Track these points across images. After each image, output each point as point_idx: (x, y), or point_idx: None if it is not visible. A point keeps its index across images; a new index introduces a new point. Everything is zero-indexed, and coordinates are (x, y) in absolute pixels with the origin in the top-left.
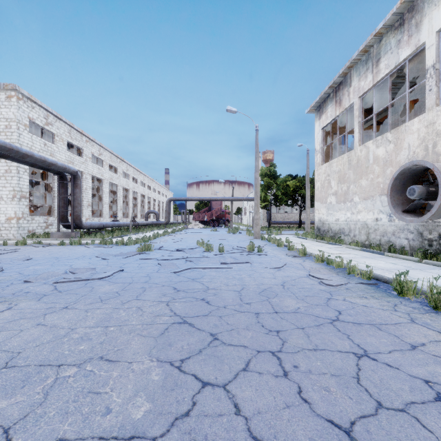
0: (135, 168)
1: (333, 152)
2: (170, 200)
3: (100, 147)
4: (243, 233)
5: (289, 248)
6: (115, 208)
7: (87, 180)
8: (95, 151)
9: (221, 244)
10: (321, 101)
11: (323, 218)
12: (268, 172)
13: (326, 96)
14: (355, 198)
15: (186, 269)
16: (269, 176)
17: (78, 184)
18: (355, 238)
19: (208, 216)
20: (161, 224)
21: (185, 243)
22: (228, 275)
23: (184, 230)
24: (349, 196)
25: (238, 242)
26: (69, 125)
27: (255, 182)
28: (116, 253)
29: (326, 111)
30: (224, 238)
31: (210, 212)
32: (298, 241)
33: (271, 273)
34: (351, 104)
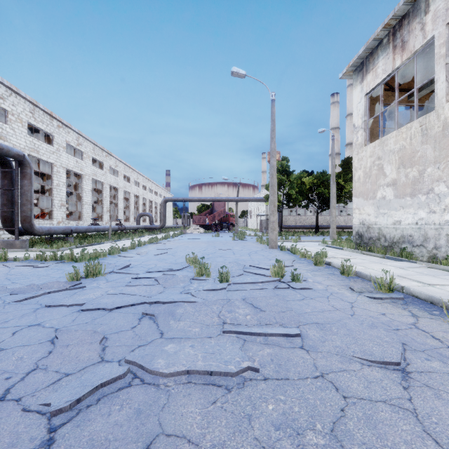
0: (126, 164)
1: (349, 148)
2: (166, 200)
3: (78, 136)
4: (252, 240)
5: (342, 271)
6: (101, 210)
7: (59, 174)
8: (71, 140)
9: (224, 258)
10: (365, 55)
11: (369, 220)
12: (279, 167)
13: (375, 46)
14: (437, 187)
15: (104, 384)
16: (281, 171)
17: (27, 173)
18: (437, 252)
19: (210, 219)
20: (155, 228)
21: (170, 257)
22: (251, 448)
23: (181, 235)
24: (424, 185)
25: (248, 254)
26: (31, 102)
27: (270, 172)
28: (31, 282)
29: (374, 68)
30: (228, 248)
31: (212, 215)
32: (333, 253)
33: (411, 417)
34: (427, 41)
